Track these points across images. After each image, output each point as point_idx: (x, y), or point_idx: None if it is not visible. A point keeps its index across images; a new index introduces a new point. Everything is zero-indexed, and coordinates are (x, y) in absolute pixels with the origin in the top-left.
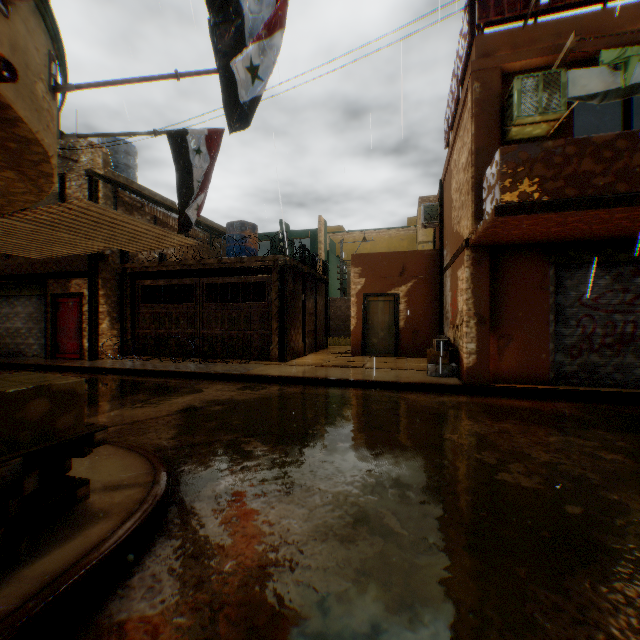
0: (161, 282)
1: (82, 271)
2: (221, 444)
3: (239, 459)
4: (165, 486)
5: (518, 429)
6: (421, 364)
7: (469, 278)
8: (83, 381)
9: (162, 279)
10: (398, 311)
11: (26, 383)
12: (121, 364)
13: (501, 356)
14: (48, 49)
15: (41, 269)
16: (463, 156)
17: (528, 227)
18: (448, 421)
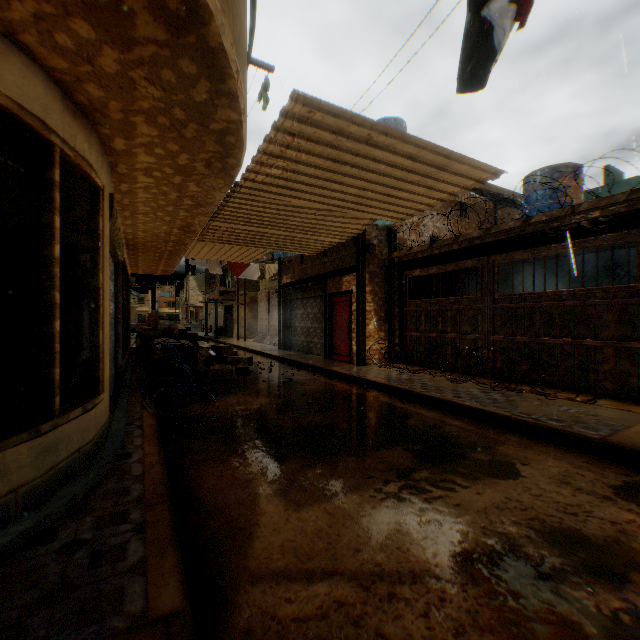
0: (432, 270)
1: (350, 266)
2: None
3: None
4: None
5: None
6: None
7: None
8: None
9: (433, 266)
10: None
11: None
12: (384, 376)
13: None
14: None
15: (320, 270)
16: None
17: None
18: None
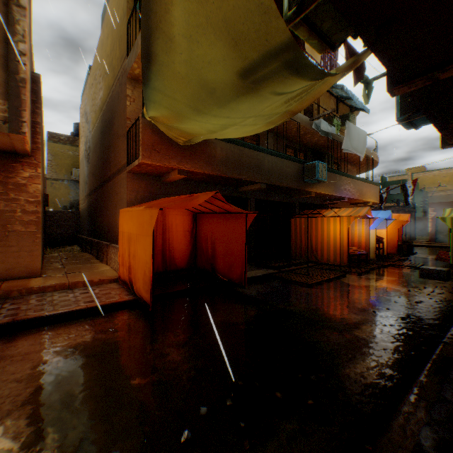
0: None
1: None
2: None
3: None
4: None
5: None
6: None
7: None
8: None
9: None
10: None
11: None
12: None
13: None
14: None
15: None
16: None
17: None
18: None
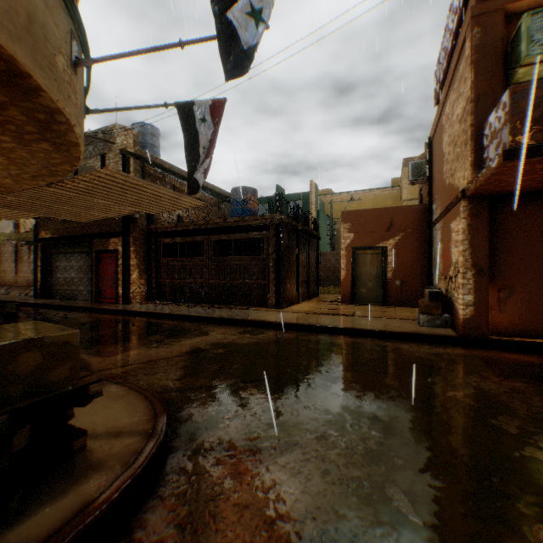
0: (178, 240)
1: (117, 232)
2: (220, 388)
3: (236, 406)
4: (162, 436)
5: (532, 390)
6: (410, 313)
7: (465, 229)
8: (77, 333)
9: (178, 237)
10: (386, 263)
11: (21, 334)
12: (146, 308)
13: (501, 308)
14: (68, 27)
15: (88, 231)
16: (458, 107)
17: (539, 172)
18: (448, 376)
